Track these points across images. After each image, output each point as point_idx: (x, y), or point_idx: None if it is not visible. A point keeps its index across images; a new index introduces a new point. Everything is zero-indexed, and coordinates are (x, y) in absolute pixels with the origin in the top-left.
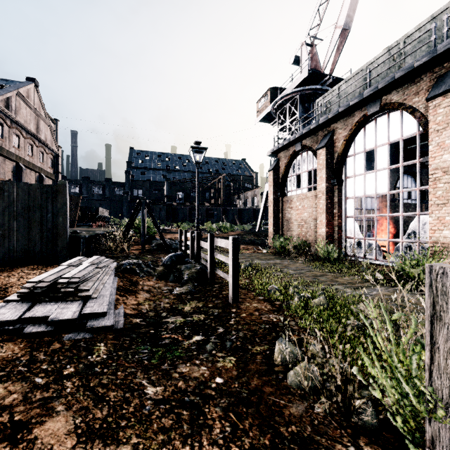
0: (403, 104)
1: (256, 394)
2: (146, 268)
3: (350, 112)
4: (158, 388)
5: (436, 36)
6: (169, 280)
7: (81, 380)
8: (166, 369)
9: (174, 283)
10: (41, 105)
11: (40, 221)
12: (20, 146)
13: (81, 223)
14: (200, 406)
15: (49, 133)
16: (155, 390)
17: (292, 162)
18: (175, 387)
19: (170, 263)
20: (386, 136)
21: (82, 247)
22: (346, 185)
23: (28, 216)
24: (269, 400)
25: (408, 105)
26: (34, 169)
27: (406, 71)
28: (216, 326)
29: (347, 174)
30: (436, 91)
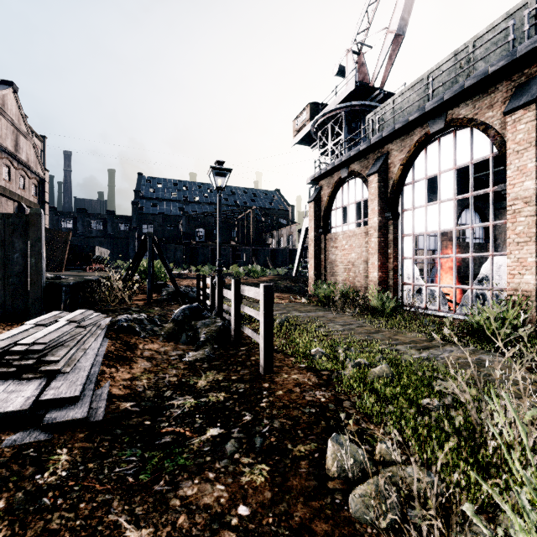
0: (474, 120)
1: (303, 536)
2: (150, 326)
3: (408, 130)
4: (144, 531)
5: (515, 36)
6: (181, 342)
7: (13, 525)
8: (161, 491)
9: (186, 346)
10: (21, 116)
11: (3, 262)
12: None
13: (73, 267)
14: None
15: (32, 152)
16: (139, 536)
17: (336, 192)
18: (172, 528)
19: (182, 318)
20: (452, 159)
21: (64, 298)
22: (403, 220)
23: None
24: None
25: (480, 121)
26: (11, 198)
27: (478, 78)
28: (241, 411)
29: (404, 206)
30: (516, 102)
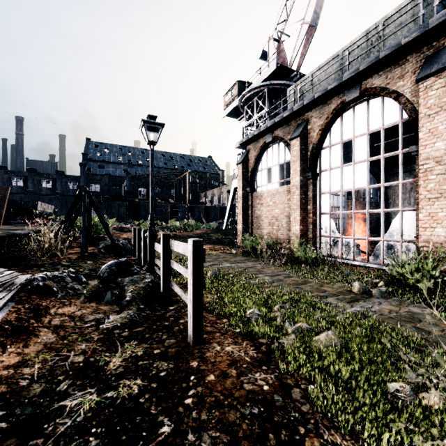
0: (386, 88)
1: None
2: (72, 284)
3: (327, 99)
4: None
5: (424, 12)
6: (104, 301)
7: None
8: None
9: (109, 306)
10: None
11: None
12: None
13: (14, 221)
14: None
15: None
16: None
17: (262, 155)
18: None
19: (108, 275)
20: (365, 125)
21: None
22: (321, 180)
23: None
24: None
25: (392, 90)
26: None
27: (392, 49)
28: (157, 415)
29: (322, 167)
30: (428, 70)
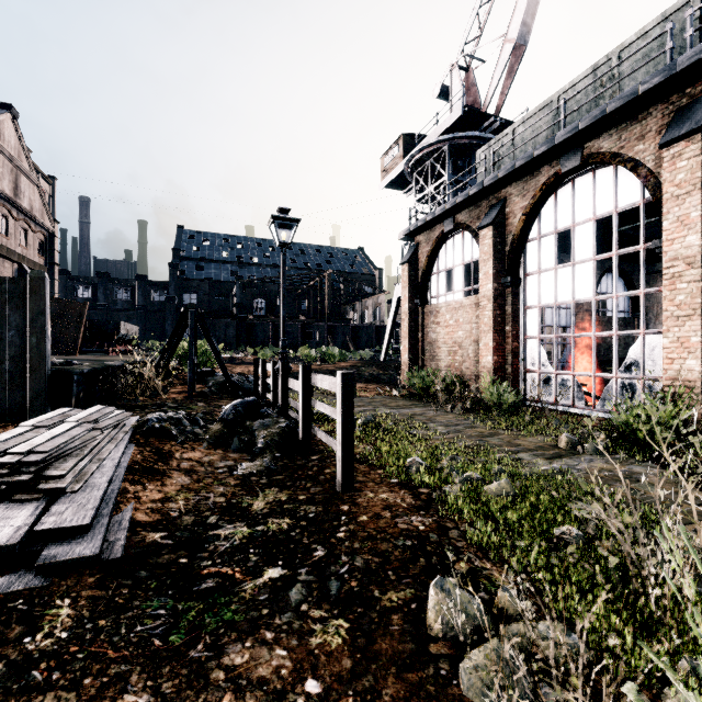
0: (620, 155)
1: None
2: (191, 427)
3: (533, 169)
4: None
5: (673, 44)
6: (231, 449)
7: None
8: (198, 659)
9: (238, 454)
10: (22, 149)
11: None
12: None
13: (90, 348)
14: None
15: (37, 197)
16: None
17: (438, 250)
18: None
19: (233, 417)
20: (590, 207)
21: (77, 390)
22: (525, 287)
23: None
24: None
25: (628, 157)
26: (9, 258)
27: (625, 100)
28: (310, 544)
29: (528, 269)
30: (676, 131)
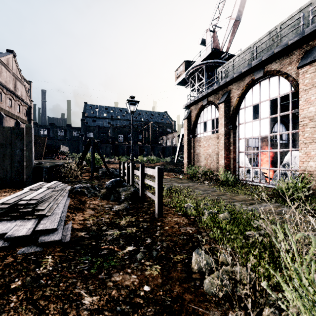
0: (280, 71)
1: (178, 301)
2: (93, 191)
3: (242, 77)
4: (94, 297)
5: (304, 22)
6: (110, 200)
7: (26, 293)
8: (102, 278)
9: (113, 202)
10: (17, 70)
11: (11, 155)
12: (2, 100)
13: (47, 157)
14: (129, 315)
15: (24, 90)
16: (91, 300)
17: (200, 113)
18: (109, 296)
19: (111, 186)
20: (267, 94)
21: (44, 175)
22: (239, 130)
23: (1, 151)
24: (189, 308)
25: (284, 72)
26: (12, 117)
27: (282, 47)
28: (145, 237)
29: (240, 122)
30: (305, 61)
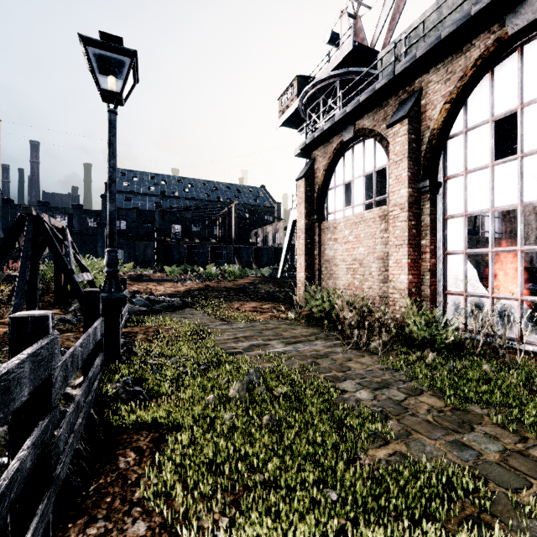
0: None
1: None
2: None
3: (463, 41)
4: None
5: None
6: None
7: None
8: None
9: None
10: None
11: None
12: None
13: None
14: None
15: None
16: None
17: (335, 164)
18: None
19: None
20: None
21: None
22: (446, 193)
23: None
24: None
25: None
26: None
27: None
28: None
29: (449, 171)
30: None
